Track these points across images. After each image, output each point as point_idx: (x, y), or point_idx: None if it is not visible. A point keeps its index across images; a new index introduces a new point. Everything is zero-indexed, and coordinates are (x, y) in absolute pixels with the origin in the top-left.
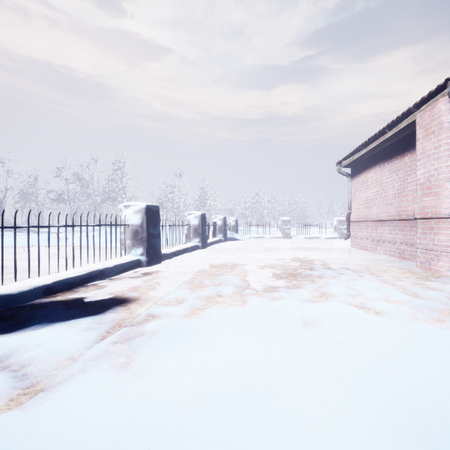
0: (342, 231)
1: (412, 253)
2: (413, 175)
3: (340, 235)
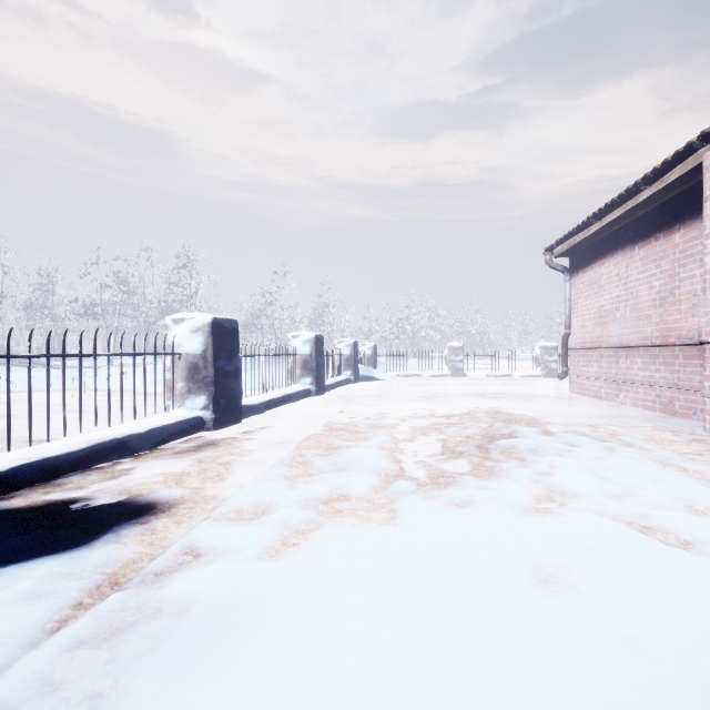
0: (550, 365)
1: (689, 404)
2: (692, 265)
3: (546, 372)
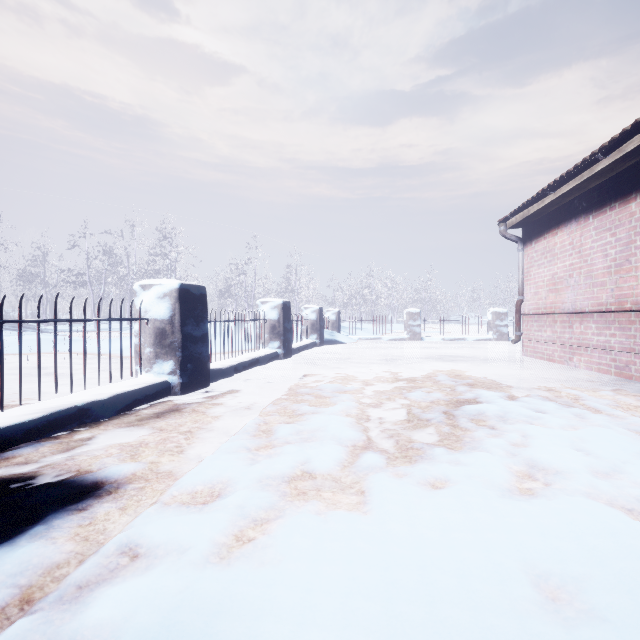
0: (501, 330)
1: None
2: None
3: (497, 336)
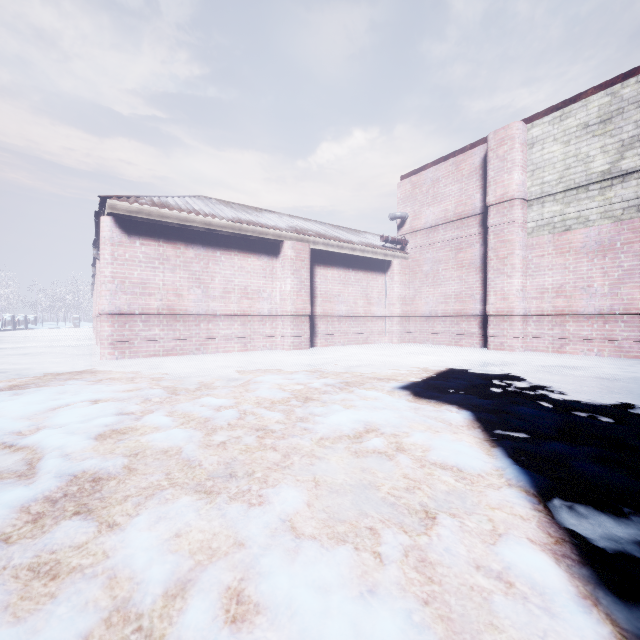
0: None
1: None
2: None
3: None
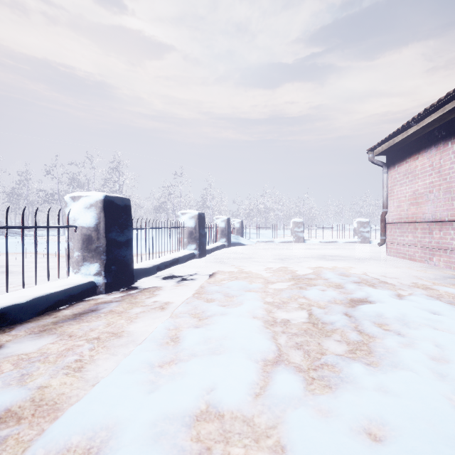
0: (364, 235)
1: None
2: None
3: (361, 239)
